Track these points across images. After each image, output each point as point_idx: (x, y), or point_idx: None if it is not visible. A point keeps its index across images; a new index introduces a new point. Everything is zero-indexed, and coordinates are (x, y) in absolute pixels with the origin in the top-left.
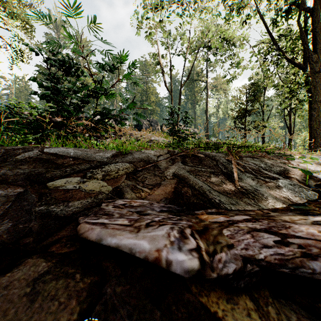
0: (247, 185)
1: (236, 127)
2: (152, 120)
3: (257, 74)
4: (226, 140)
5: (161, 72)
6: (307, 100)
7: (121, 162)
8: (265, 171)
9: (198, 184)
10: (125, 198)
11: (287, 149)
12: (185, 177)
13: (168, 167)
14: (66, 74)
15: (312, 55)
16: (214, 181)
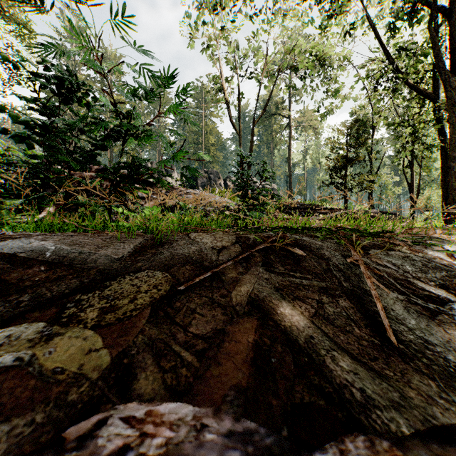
0: (403, 329)
1: (333, 182)
2: (211, 171)
3: (361, 106)
4: (318, 201)
5: (225, 103)
6: (440, 144)
7: (146, 268)
8: (418, 282)
9: (303, 331)
10: (136, 399)
11: (439, 231)
12: (273, 307)
13: (239, 280)
14: (63, 101)
15: (450, 79)
16: (334, 318)
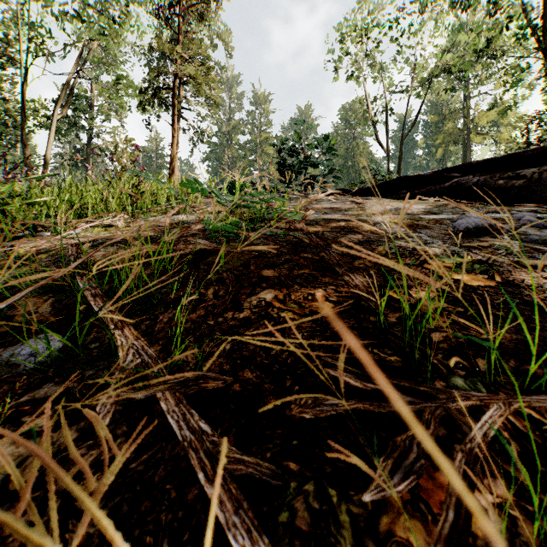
0: None
1: None
2: None
3: None
4: None
5: (372, 124)
6: None
7: None
8: None
9: None
10: None
11: None
12: None
13: None
14: (290, 157)
15: None
16: None
